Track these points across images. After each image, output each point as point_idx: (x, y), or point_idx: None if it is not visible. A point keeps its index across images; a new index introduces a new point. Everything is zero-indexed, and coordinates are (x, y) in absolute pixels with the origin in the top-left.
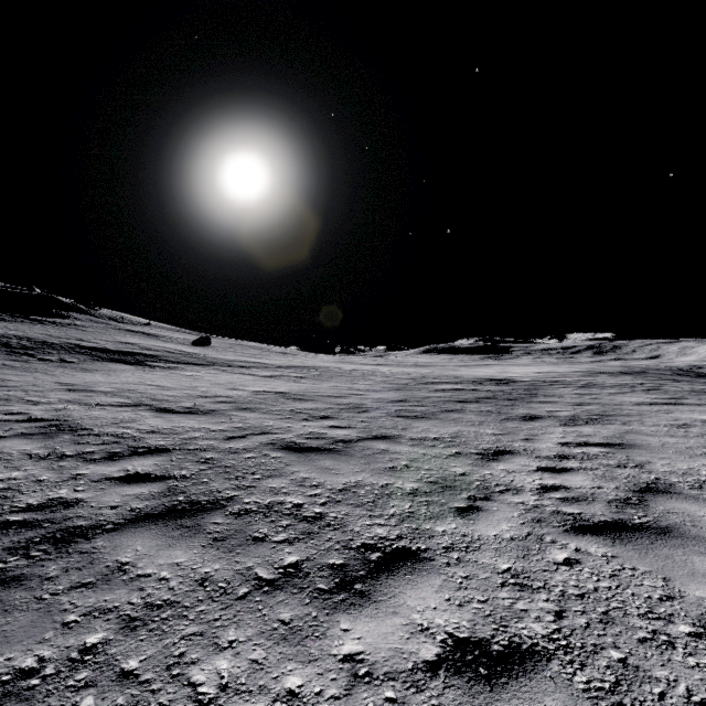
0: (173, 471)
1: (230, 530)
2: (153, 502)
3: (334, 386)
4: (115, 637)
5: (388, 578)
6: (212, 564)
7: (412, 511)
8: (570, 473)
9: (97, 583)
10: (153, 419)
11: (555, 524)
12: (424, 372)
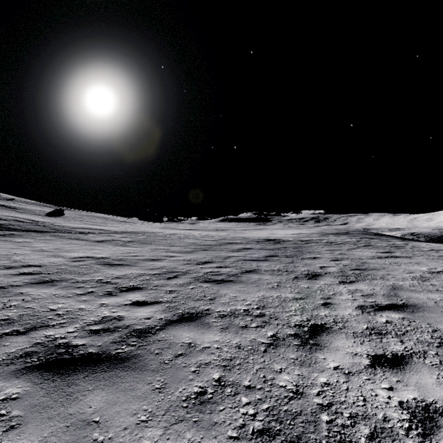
0: None
1: None
2: None
3: (154, 249)
4: None
5: None
6: None
7: None
8: (411, 368)
9: None
10: None
11: None
12: (222, 234)
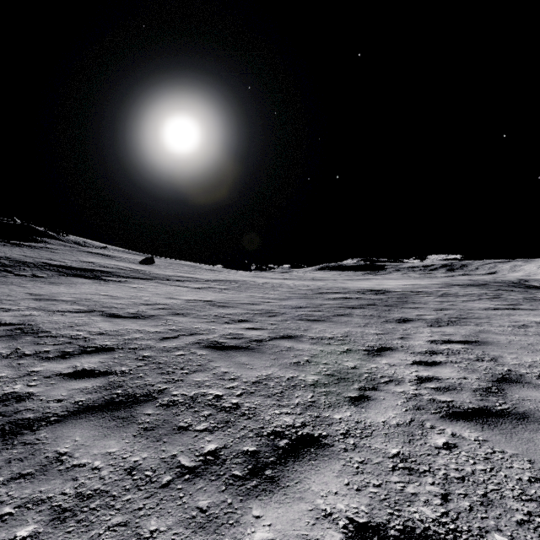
0: (115, 367)
1: (158, 420)
2: (95, 395)
3: (250, 296)
4: (44, 529)
5: (295, 464)
6: (141, 453)
7: (313, 400)
8: (440, 366)
9: (35, 473)
10: (103, 323)
11: (432, 411)
12: (319, 284)
